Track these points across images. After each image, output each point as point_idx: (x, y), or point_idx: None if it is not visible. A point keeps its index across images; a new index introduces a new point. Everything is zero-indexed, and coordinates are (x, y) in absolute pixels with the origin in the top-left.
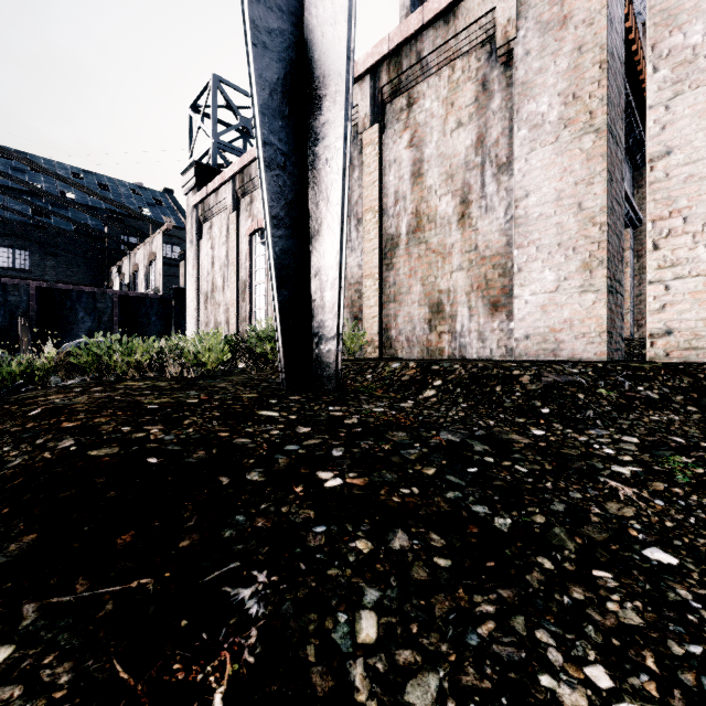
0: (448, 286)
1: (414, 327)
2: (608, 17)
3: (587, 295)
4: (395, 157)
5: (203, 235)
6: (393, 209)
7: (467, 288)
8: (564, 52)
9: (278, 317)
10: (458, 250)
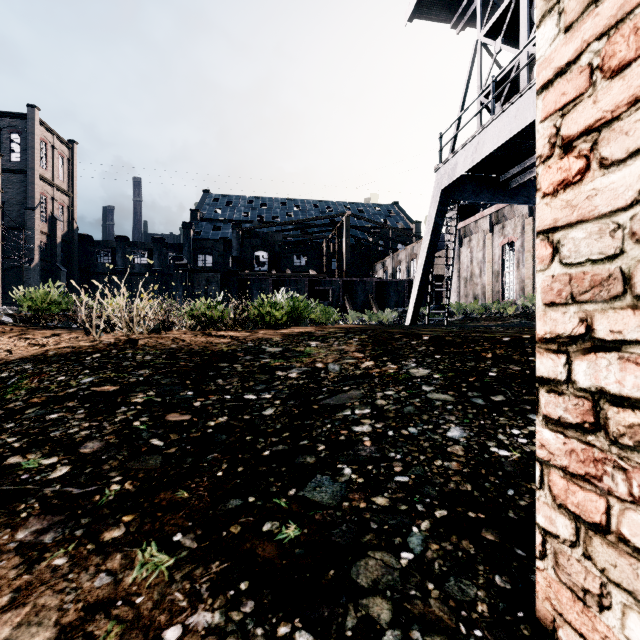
0: None
1: None
2: None
3: None
4: None
5: (463, 245)
6: None
7: None
8: None
9: None
10: None
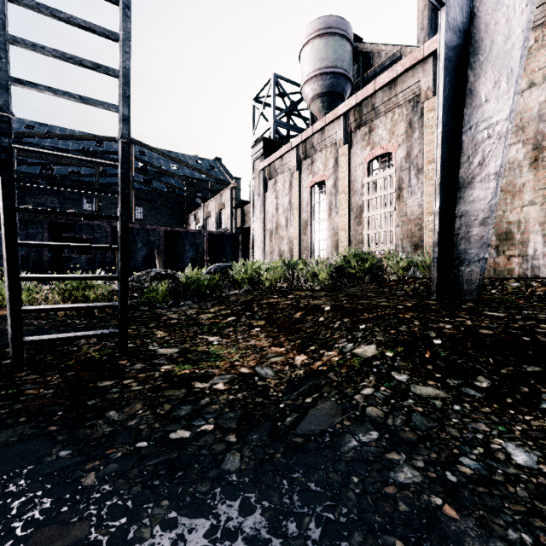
0: (518, 218)
1: None
2: None
3: None
4: None
5: (268, 189)
6: None
7: (540, 219)
8: None
9: (436, 247)
10: (530, 188)
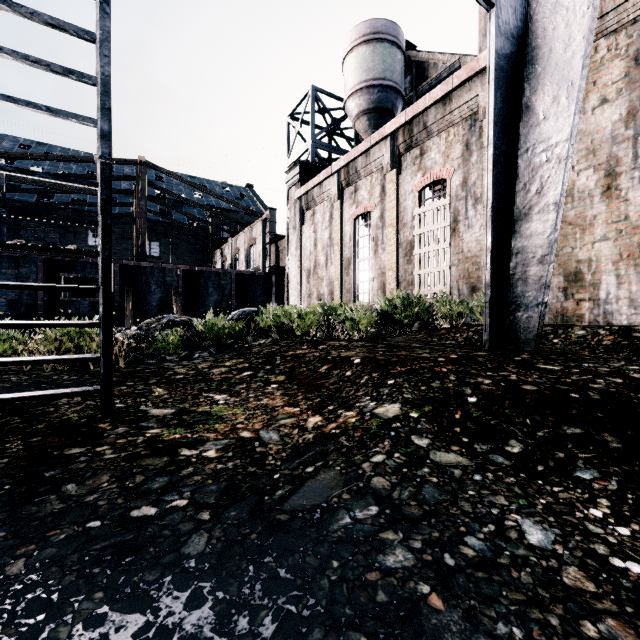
0: (589, 256)
1: None
2: None
3: None
4: None
5: (305, 221)
6: None
7: (614, 257)
8: None
9: (488, 289)
10: (602, 221)
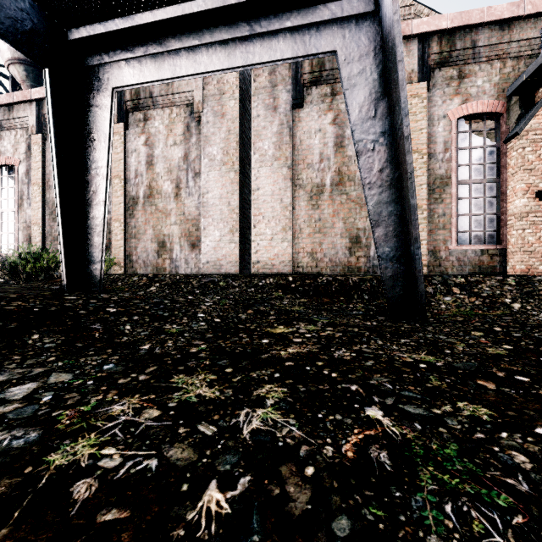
0: (169, 232)
1: (148, 254)
2: (239, 122)
3: (232, 244)
4: (135, 148)
5: None
6: (134, 180)
7: (179, 235)
8: (223, 130)
9: (63, 250)
10: (174, 213)
